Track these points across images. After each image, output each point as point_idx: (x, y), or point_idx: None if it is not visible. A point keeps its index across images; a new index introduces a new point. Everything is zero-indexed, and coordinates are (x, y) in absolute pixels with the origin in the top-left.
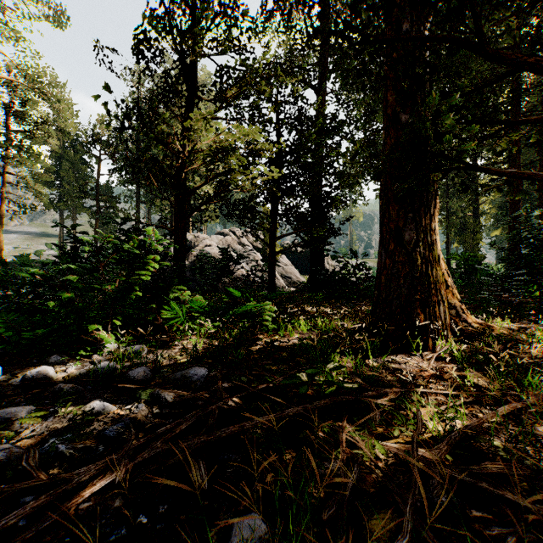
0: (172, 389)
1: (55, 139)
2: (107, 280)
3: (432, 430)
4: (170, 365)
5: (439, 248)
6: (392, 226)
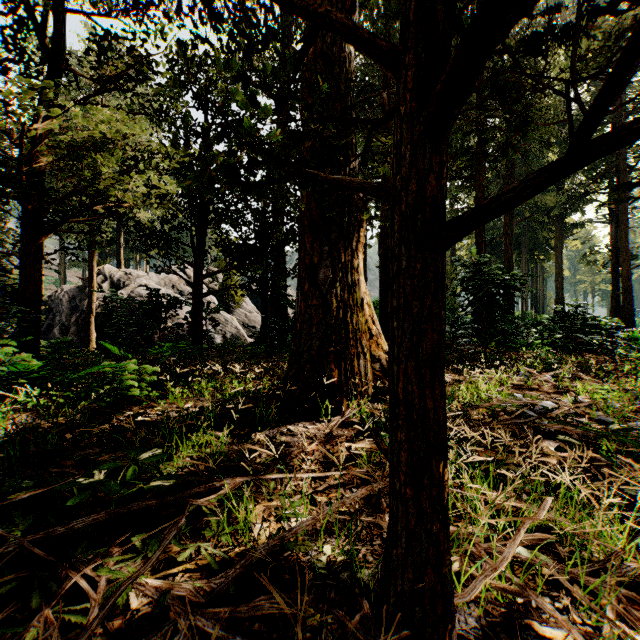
0: None
1: None
2: None
3: (252, 539)
4: None
5: (363, 290)
6: (307, 262)
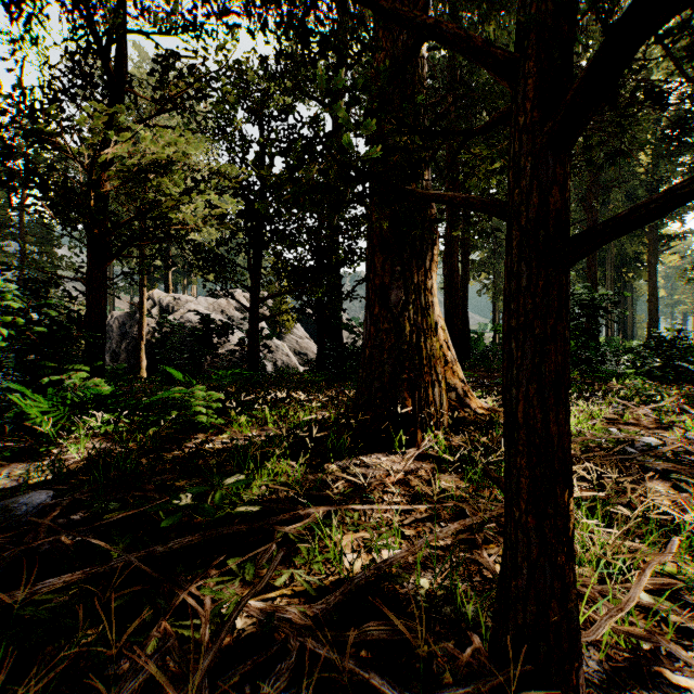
0: None
1: None
2: None
3: (344, 569)
4: (10, 488)
5: (437, 313)
6: (377, 283)
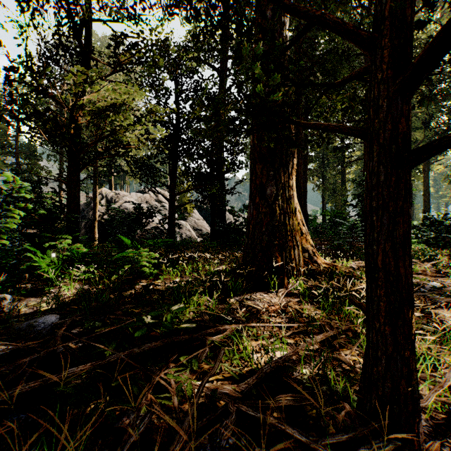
0: (11, 340)
1: None
2: None
3: (253, 363)
4: (29, 313)
5: (295, 201)
6: (258, 183)
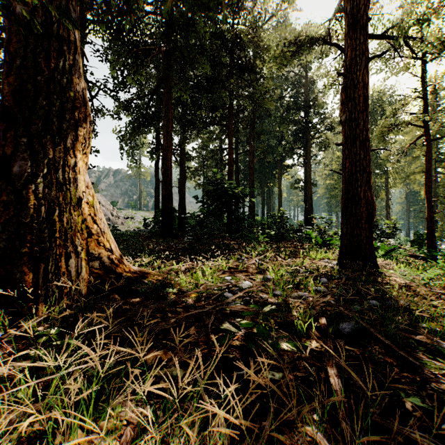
0: None
1: None
2: None
3: None
4: None
5: (81, 189)
6: (2, 153)
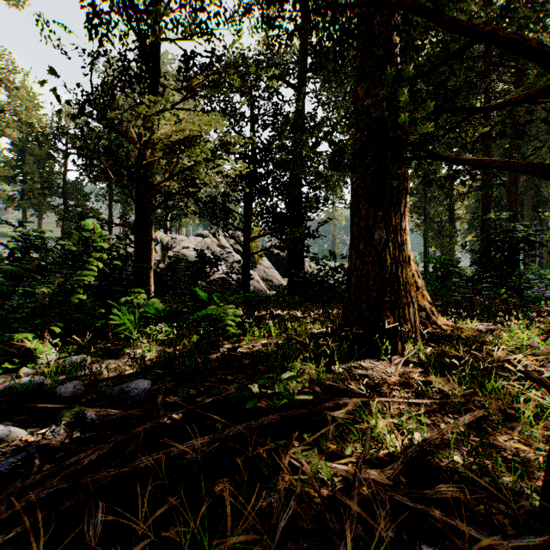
0: (106, 407)
1: (16, 131)
2: (44, 282)
3: (389, 445)
4: (113, 377)
5: (409, 248)
6: (362, 226)
